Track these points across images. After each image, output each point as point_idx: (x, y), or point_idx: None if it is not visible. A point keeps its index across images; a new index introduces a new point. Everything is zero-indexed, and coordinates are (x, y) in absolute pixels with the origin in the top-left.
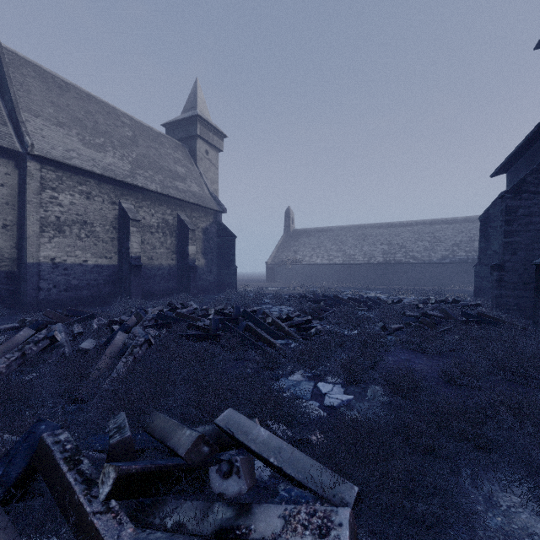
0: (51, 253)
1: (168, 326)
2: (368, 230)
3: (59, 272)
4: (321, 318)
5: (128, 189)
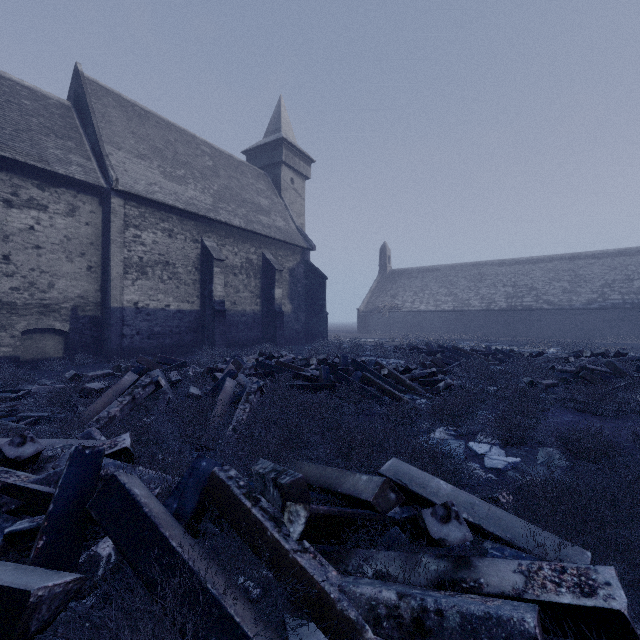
0: (134, 297)
1: (271, 375)
2: (485, 269)
3: (142, 317)
4: (444, 372)
5: (211, 225)
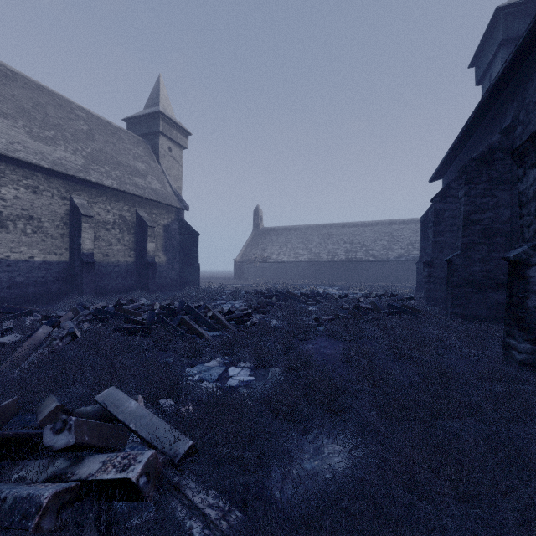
0: None
1: (104, 320)
2: (332, 229)
3: (1, 268)
4: (264, 312)
5: (81, 184)
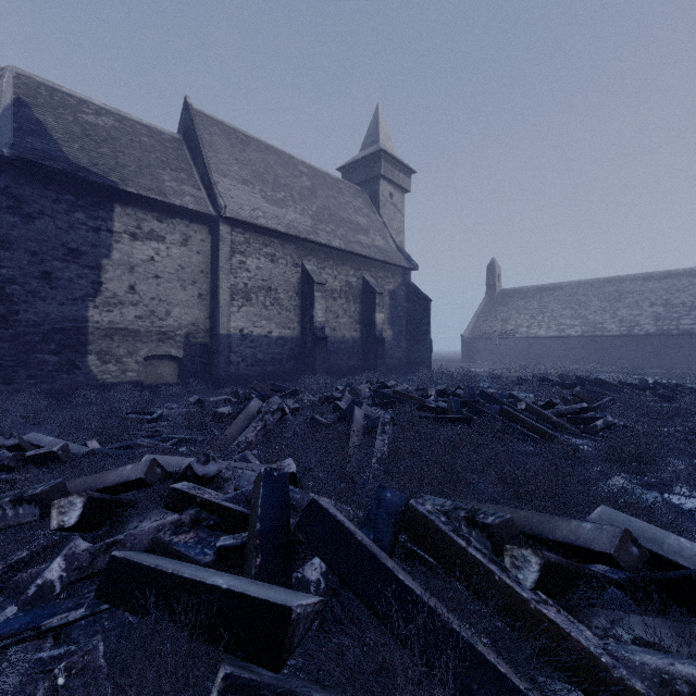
0: (239, 323)
1: (392, 405)
2: (625, 285)
3: (247, 344)
4: (594, 408)
5: (310, 248)
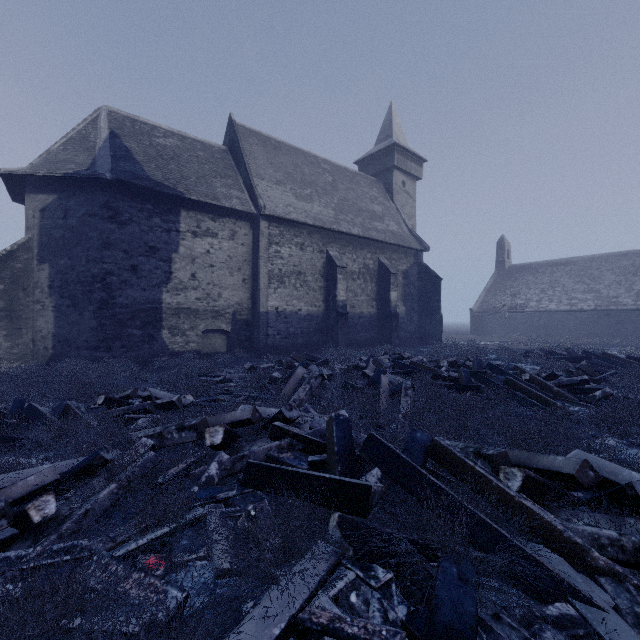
0: (275, 303)
1: (410, 374)
2: None
3: (281, 320)
4: (596, 380)
5: (333, 236)
